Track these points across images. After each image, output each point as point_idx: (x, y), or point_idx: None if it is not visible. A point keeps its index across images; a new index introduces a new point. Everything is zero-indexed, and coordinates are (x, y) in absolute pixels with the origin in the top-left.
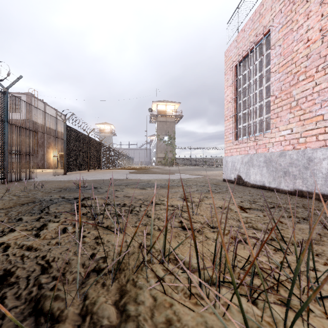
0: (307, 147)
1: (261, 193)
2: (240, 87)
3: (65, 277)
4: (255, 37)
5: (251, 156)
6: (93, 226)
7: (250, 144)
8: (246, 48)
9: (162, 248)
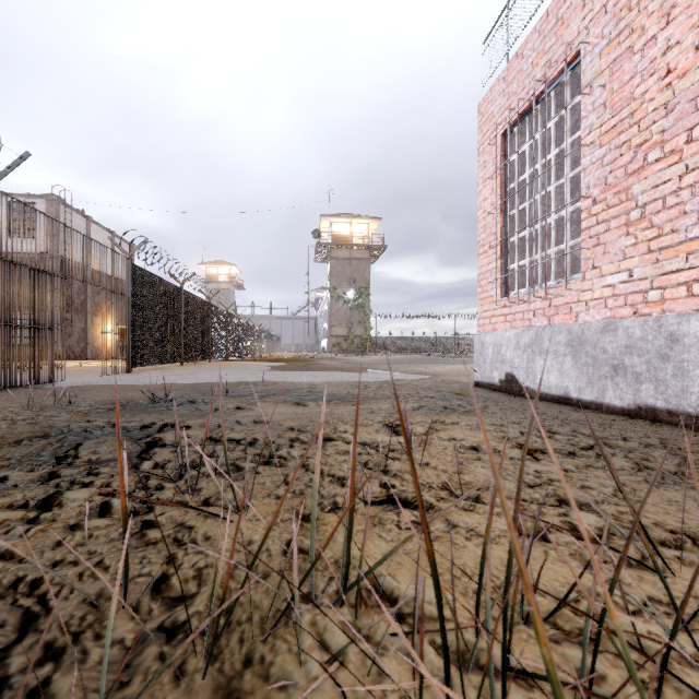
0: (666, 310)
1: (562, 415)
2: (511, 181)
3: (81, 648)
4: (548, 70)
5: (539, 332)
6: (175, 496)
7: (535, 305)
8: (526, 94)
9: (341, 560)
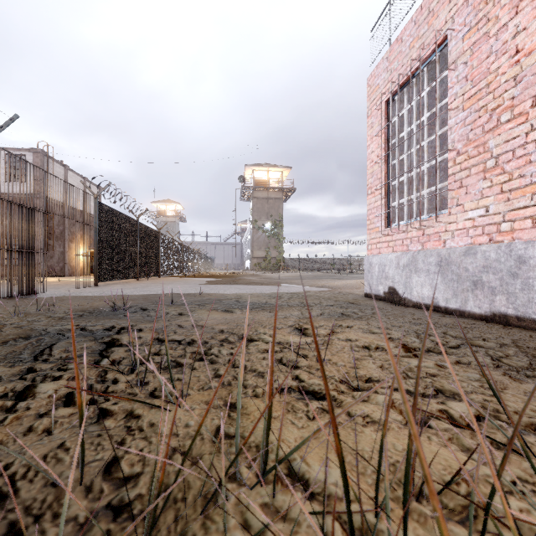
0: (515, 238)
1: (433, 320)
2: (392, 138)
3: (40, 526)
4: (422, 51)
5: (414, 255)
6: (127, 388)
7: (412, 234)
8: (404, 70)
9: (261, 446)
